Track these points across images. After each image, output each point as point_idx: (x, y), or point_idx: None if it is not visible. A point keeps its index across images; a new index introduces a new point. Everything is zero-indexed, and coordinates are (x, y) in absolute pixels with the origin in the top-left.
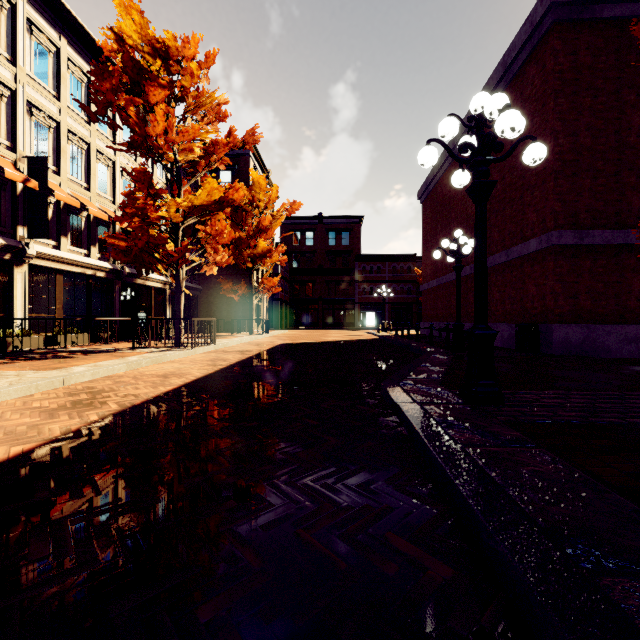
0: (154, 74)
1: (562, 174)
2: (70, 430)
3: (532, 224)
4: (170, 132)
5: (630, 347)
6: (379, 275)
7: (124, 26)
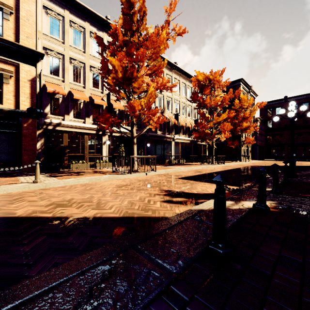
0: (206, 86)
1: None
2: (200, 174)
3: None
4: (211, 103)
5: None
6: None
7: (199, 77)
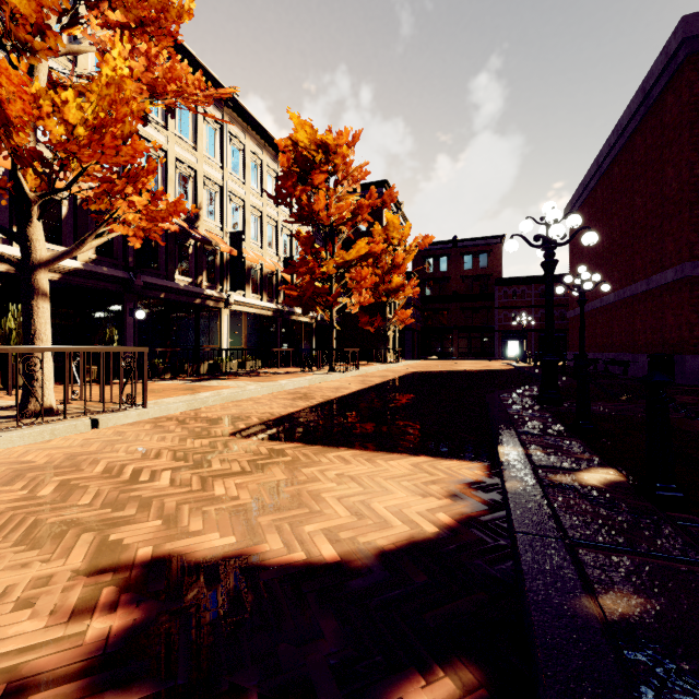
0: (317, 164)
1: (698, 204)
2: (310, 405)
3: (670, 254)
4: (330, 208)
5: None
6: (523, 300)
7: (299, 136)
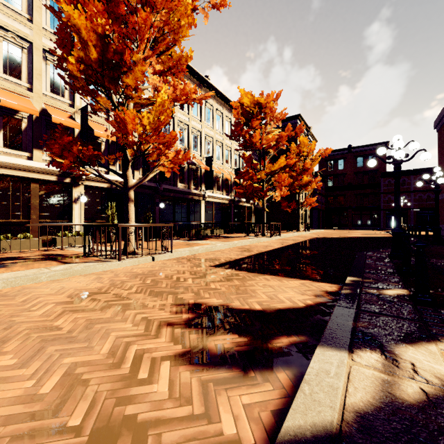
0: (255, 115)
1: None
2: (250, 255)
3: None
4: (262, 141)
5: None
6: (404, 187)
7: (244, 100)
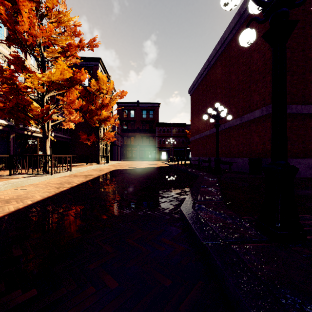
0: None
1: None
2: None
3: (256, 102)
4: (32, 28)
5: (310, 171)
6: (168, 133)
7: None
